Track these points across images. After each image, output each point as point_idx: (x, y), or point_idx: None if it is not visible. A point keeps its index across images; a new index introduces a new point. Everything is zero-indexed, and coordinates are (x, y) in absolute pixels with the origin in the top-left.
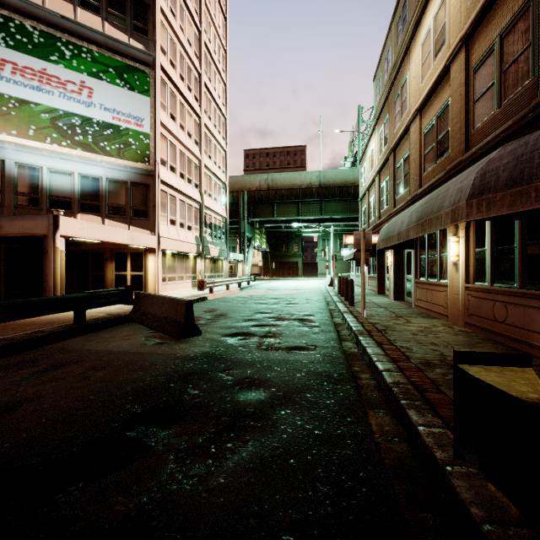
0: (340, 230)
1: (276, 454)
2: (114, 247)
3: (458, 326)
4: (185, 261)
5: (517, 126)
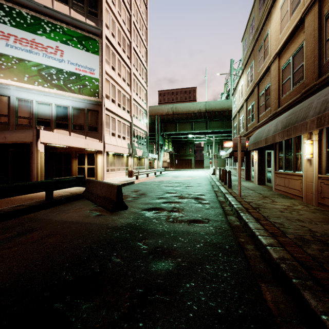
0: (218, 139)
1: None
2: (77, 150)
3: (312, 205)
4: (121, 158)
5: None
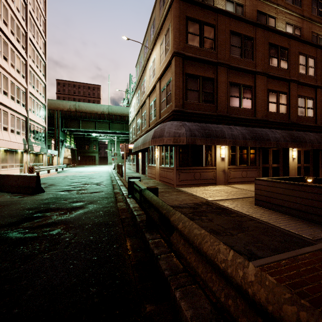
0: (121, 139)
1: (88, 211)
2: None
3: (157, 181)
4: (14, 155)
5: (167, 117)
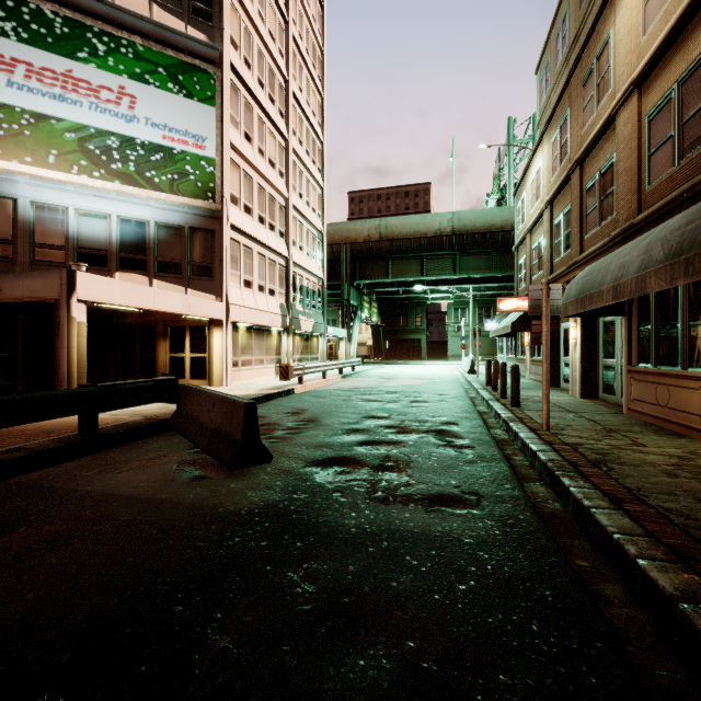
0: (480, 296)
1: None
2: (168, 319)
3: None
4: (265, 338)
5: None
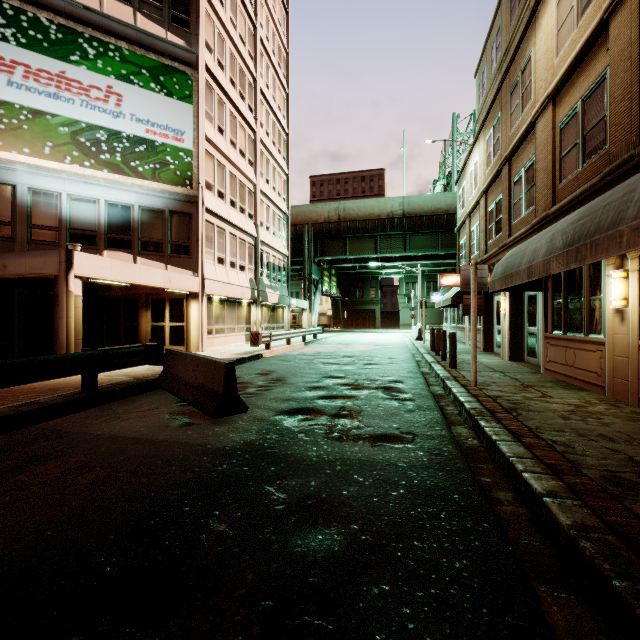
0: (428, 271)
1: None
2: (149, 292)
3: (627, 405)
4: (236, 309)
5: None
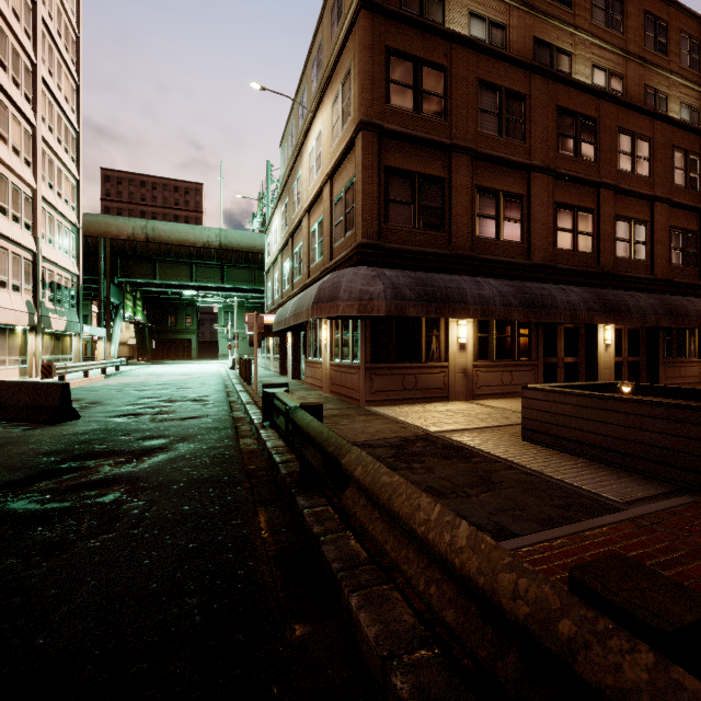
0: (247, 302)
1: (178, 456)
2: None
3: (326, 394)
4: (8, 337)
5: (346, 258)
